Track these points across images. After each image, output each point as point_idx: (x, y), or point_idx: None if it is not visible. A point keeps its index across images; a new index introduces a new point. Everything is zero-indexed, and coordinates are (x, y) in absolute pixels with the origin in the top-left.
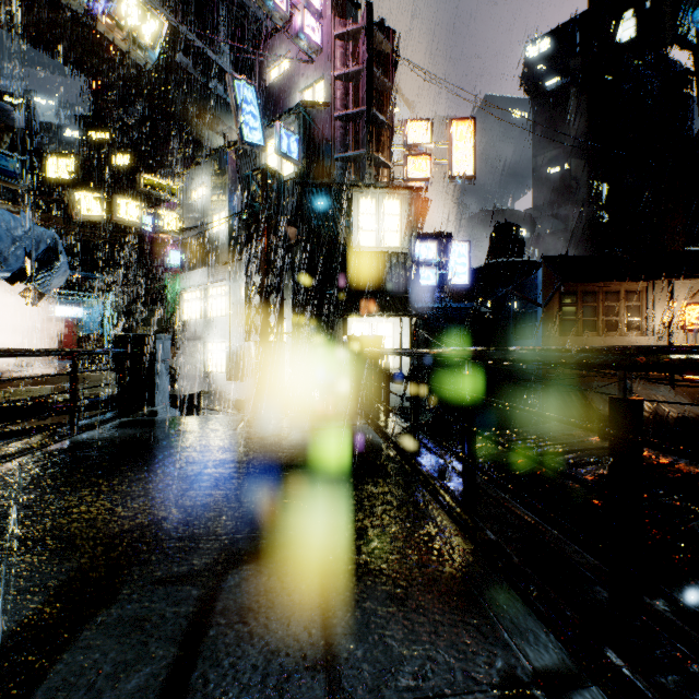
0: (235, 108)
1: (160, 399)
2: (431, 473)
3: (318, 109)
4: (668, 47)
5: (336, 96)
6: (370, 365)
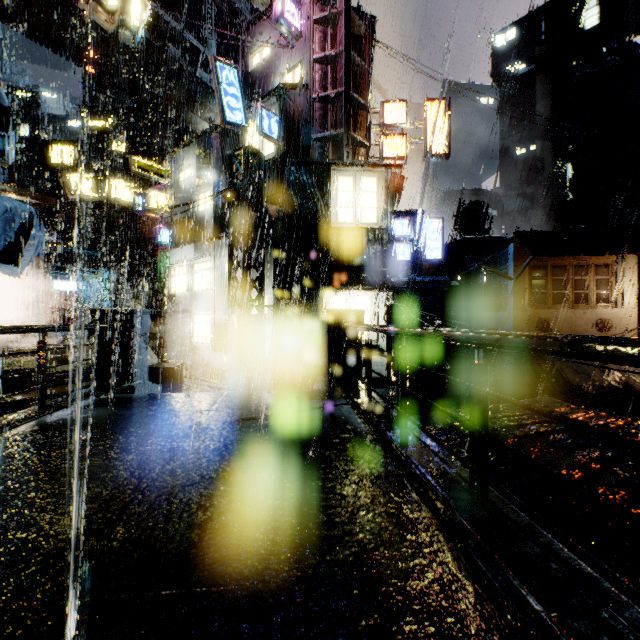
0: (217, 89)
1: (138, 373)
2: (430, 479)
3: (298, 91)
4: (631, 33)
5: (315, 79)
6: (350, 340)
